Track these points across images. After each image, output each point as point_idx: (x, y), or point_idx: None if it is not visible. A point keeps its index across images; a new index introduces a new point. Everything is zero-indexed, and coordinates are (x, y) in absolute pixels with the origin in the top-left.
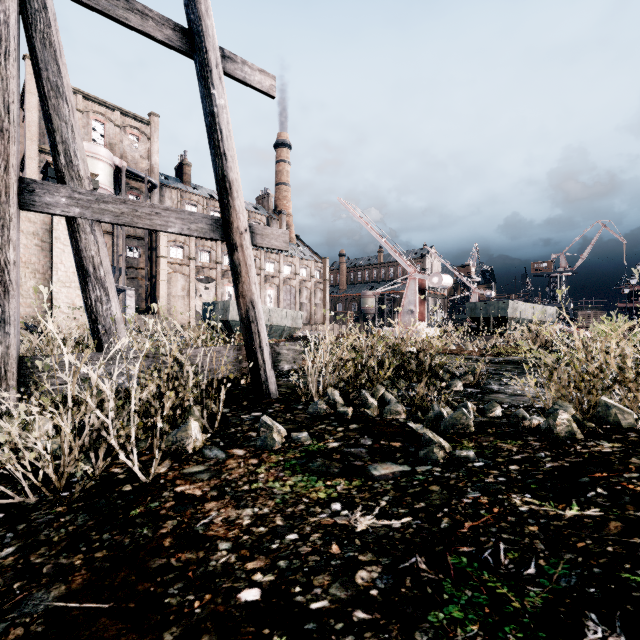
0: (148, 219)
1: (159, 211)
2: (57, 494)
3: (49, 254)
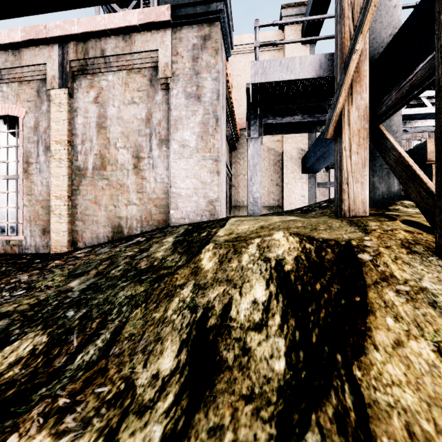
0: None
1: None
2: None
3: (328, 190)
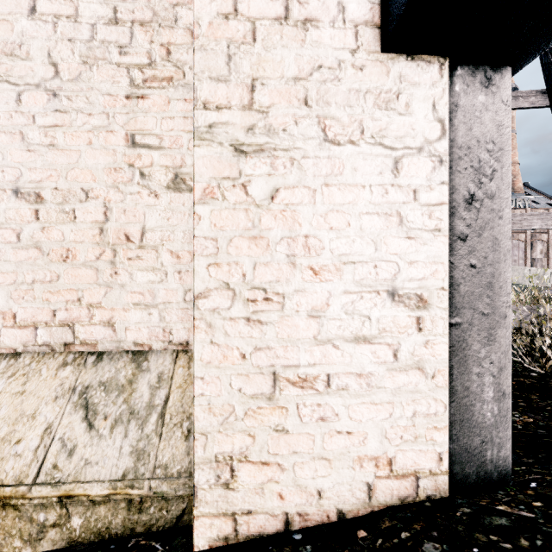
0: (519, 223)
1: (525, 217)
2: (549, 372)
3: None
